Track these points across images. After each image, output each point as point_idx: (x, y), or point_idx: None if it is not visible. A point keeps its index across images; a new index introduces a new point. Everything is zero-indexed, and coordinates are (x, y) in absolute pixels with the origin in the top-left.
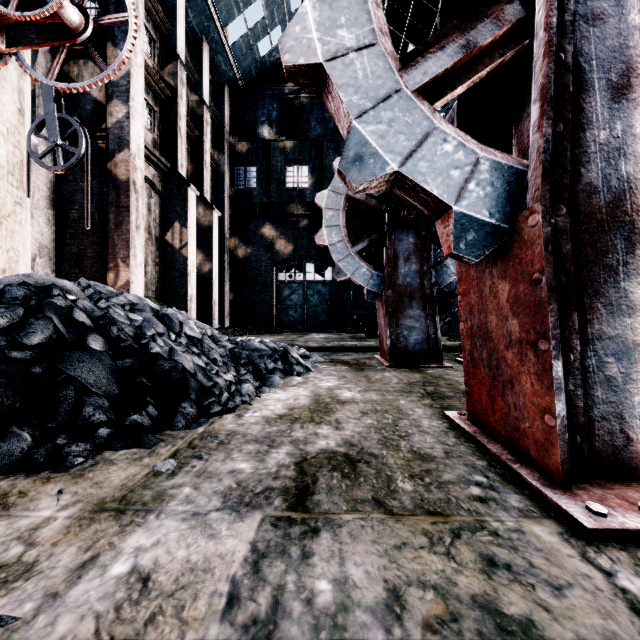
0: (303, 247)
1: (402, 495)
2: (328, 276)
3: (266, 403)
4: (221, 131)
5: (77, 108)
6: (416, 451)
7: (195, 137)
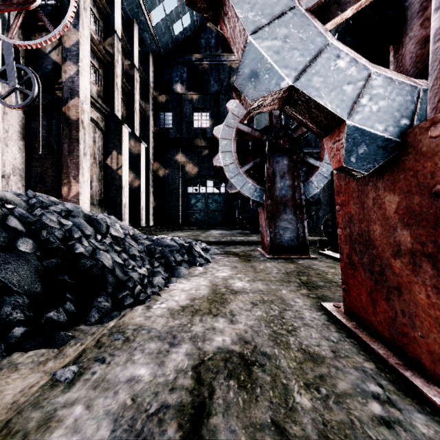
0: (205, 169)
1: (302, 416)
2: (223, 190)
3: (172, 293)
4: (147, 87)
5: (41, 67)
6: (305, 349)
7: (128, 90)
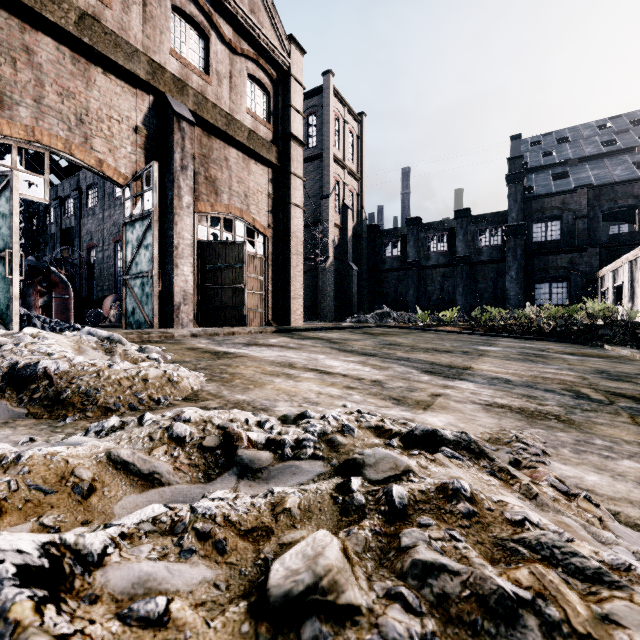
0: None
1: None
2: None
3: None
4: None
5: None
6: None
7: None
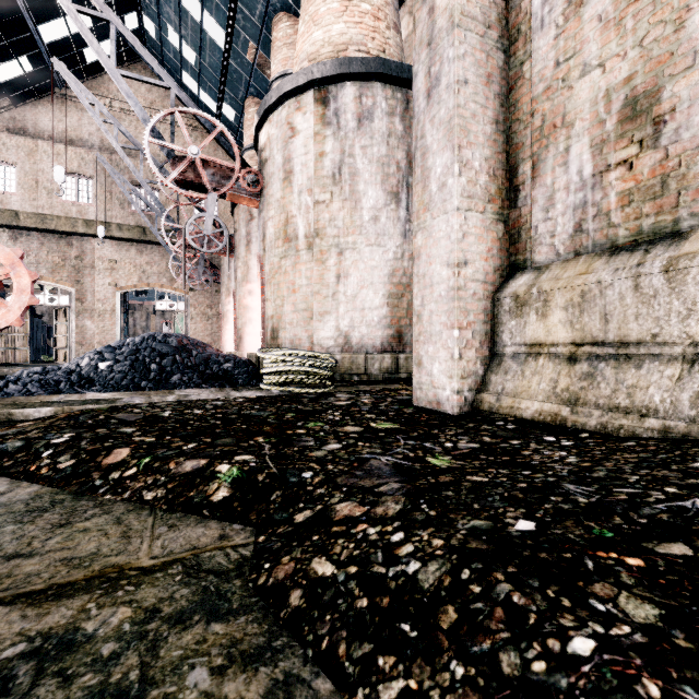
0: None
1: None
2: None
3: None
4: None
5: None
6: None
7: None
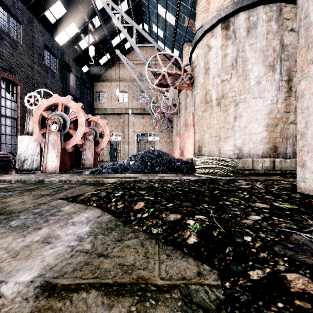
0: None
1: None
2: None
3: None
4: None
5: None
6: None
7: None
